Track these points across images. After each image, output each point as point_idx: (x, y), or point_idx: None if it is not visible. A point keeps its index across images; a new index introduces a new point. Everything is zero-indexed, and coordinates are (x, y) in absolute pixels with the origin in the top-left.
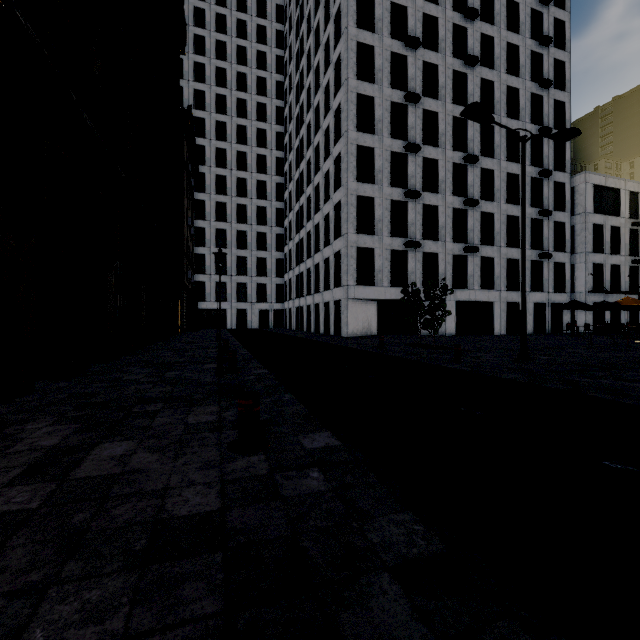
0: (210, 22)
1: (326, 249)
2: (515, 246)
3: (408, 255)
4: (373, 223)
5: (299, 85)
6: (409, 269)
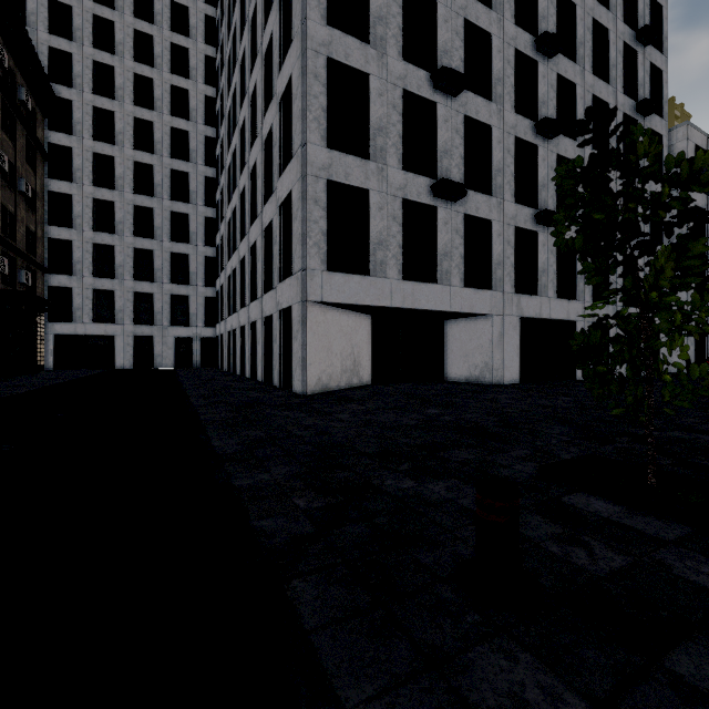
0: None
1: (267, 206)
2: None
3: (437, 216)
4: (365, 134)
5: None
6: (439, 246)
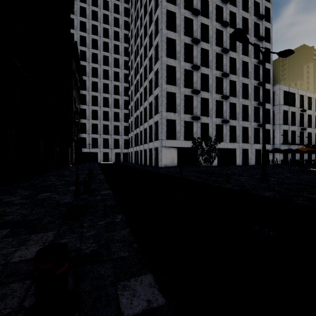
0: (89, 0)
1: (150, 120)
2: (246, 120)
3: (193, 124)
4: (175, 106)
5: (136, 35)
6: (194, 131)
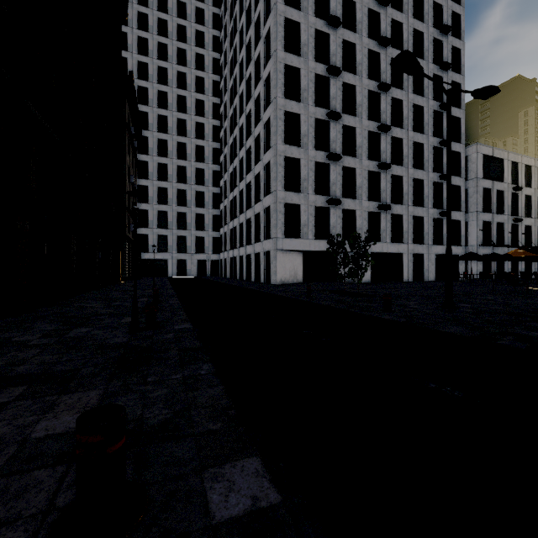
0: (153, 2)
1: (257, 205)
2: (420, 205)
3: (330, 211)
4: (299, 182)
5: (233, 60)
6: (331, 224)
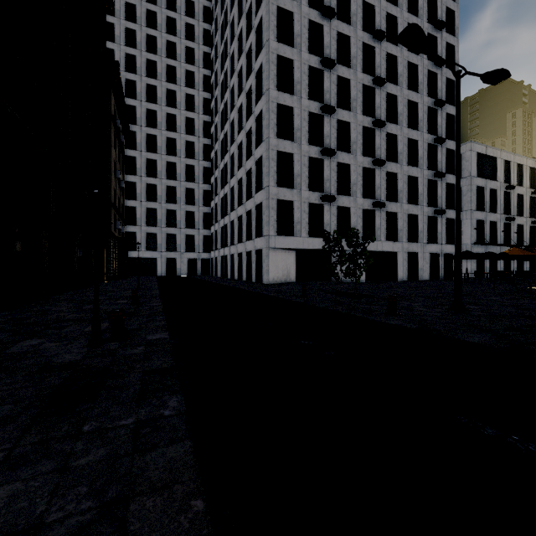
0: None
1: (248, 202)
2: (415, 203)
3: (324, 208)
4: (292, 177)
5: (224, 53)
6: (325, 221)
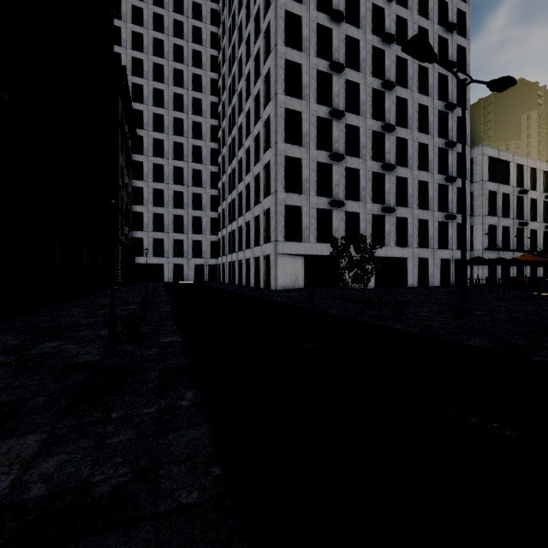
0: None
1: (256, 207)
2: (425, 208)
3: (332, 214)
4: (300, 183)
5: (231, 57)
6: (333, 227)
